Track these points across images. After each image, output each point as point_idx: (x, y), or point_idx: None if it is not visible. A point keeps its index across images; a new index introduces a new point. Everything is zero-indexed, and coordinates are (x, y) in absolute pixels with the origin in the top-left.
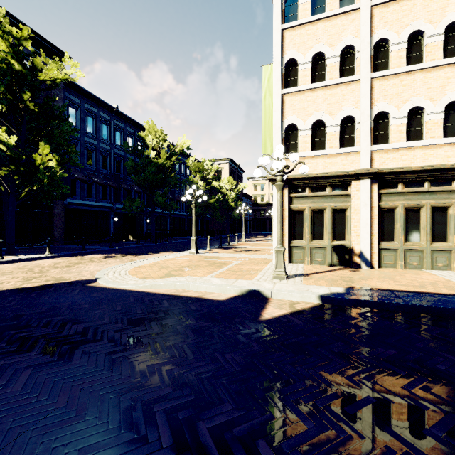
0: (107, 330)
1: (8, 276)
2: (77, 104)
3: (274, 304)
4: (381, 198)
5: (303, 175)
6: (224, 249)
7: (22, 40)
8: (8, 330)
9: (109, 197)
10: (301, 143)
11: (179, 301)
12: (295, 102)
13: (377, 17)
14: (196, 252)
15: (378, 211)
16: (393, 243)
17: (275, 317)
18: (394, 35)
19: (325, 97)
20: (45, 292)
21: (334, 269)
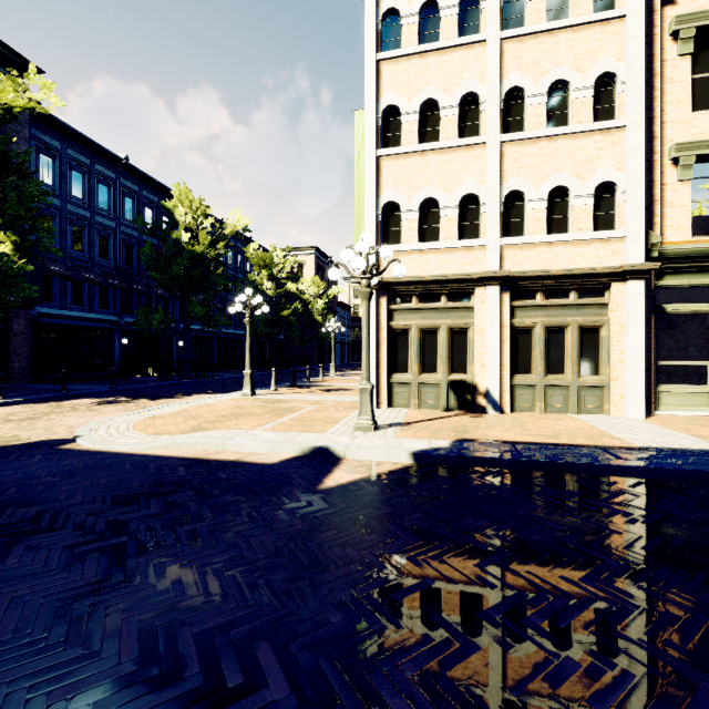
0: (76, 513)
1: None
2: (55, 149)
3: (347, 467)
4: (514, 313)
5: (408, 277)
6: (298, 389)
7: None
8: None
9: (112, 304)
10: (404, 231)
11: (204, 467)
12: (396, 169)
13: (509, 56)
14: (252, 393)
15: (511, 331)
16: (530, 377)
17: (341, 484)
18: (531, 84)
19: (439, 165)
20: None
21: (450, 414)
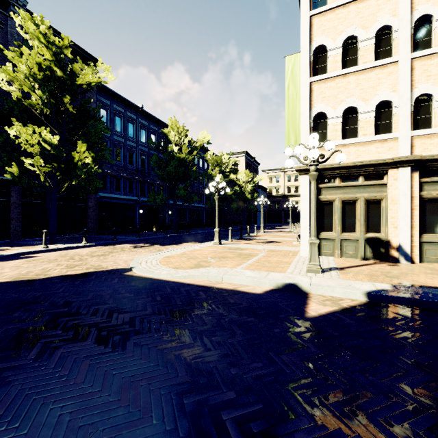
0: (153, 321)
1: (53, 264)
2: (108, 105)
3: (316, 300)
4: (422, 187)
5: (334, 164)
6: (245, 241)
7: (63, 49)
8: (61, 317)
9: (135, 190)
10: (330, 132)
11: (215, 293)
12: (324, 89)
13: None
14: (219, 243)
15: (419, 201)
16: (437, 236)
17: (322, 314)
18: None
19: (358, 83)
20: (87, 280)
21: (369, 262)
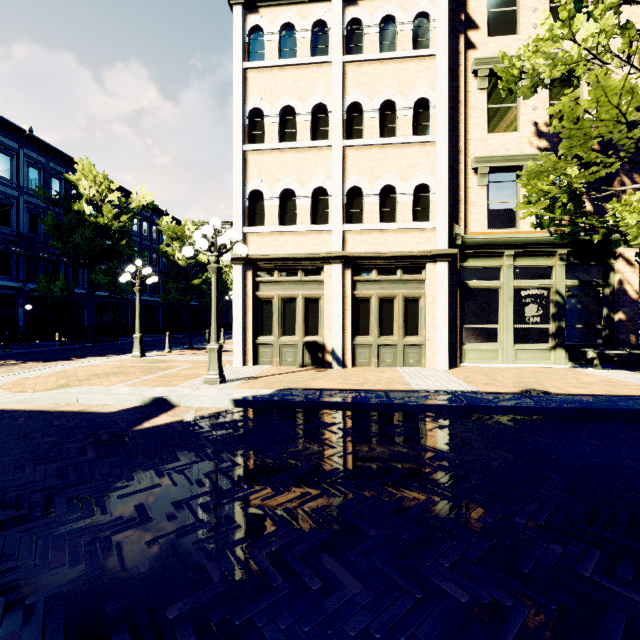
0: None
1: None
2: None
3: (174, 412)
4: (356, 286)
5: (269, 255)
6: (192, 351)
7: None
8: None
9: (15, 271)
10: (267, 215)
11: (44, 417)
12: (261, 162)
13: (351, 76)
14: (141, 355)
15: (353, 301)
16: (368, 338)
17: (156, 425)
18: (367, 101)
19: (296, 162)
20: None
21: (301, 370)
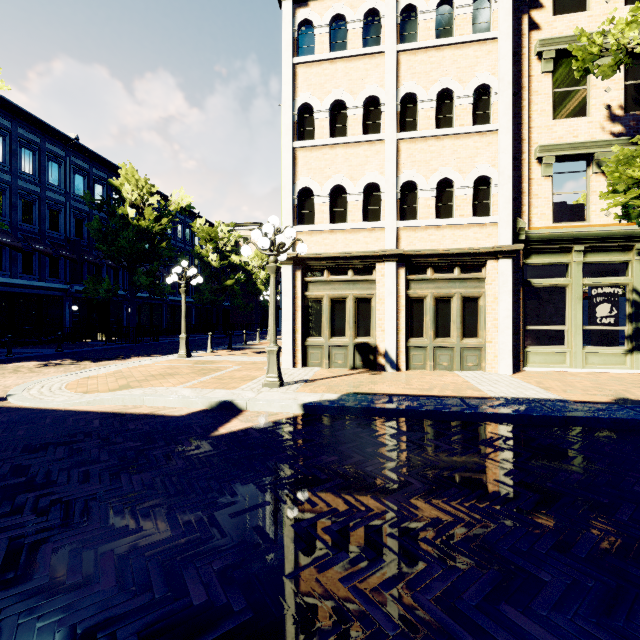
0: None
1: None
2: (5, 128)
3: (244, 417)
4: (410, 286)
5: (319, 254)
6: (233, 351)
7: None
8: None
9: (62, 274)
10: (317, 213)
11: (117, 420)
12: (310, 159)
13: (405, 66)
14: (187, 355)
15: (406, 301)
16: (422, 340)
17: (232, 431)
18: (423, 91)
19: (346, 157)
20: None
21: (353, 372)
